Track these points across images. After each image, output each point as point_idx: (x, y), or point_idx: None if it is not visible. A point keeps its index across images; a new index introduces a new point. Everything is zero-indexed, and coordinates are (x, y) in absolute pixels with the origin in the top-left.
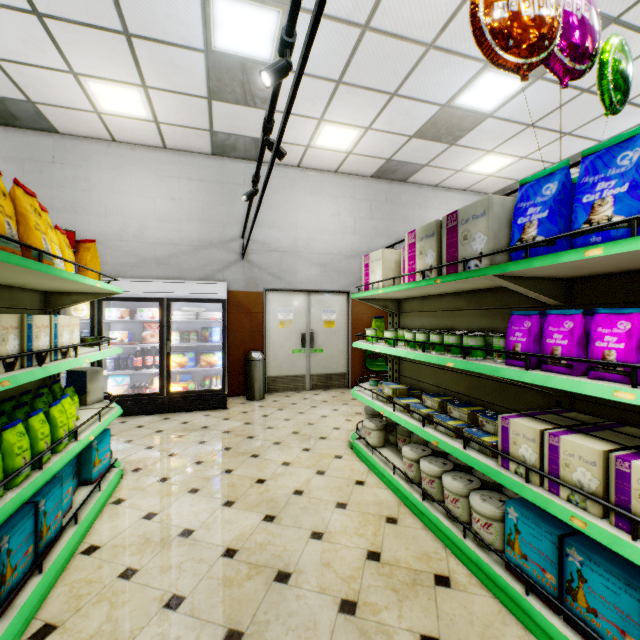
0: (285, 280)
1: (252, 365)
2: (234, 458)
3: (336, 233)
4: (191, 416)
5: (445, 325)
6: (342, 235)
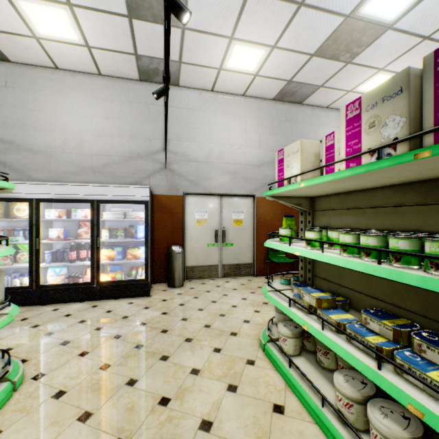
0: (201, 186)
1: (172, 257)
2: (142, 361)
3: (244, 146)
4: (116, 304)
5: (381, 224)
6: (249, 148)
